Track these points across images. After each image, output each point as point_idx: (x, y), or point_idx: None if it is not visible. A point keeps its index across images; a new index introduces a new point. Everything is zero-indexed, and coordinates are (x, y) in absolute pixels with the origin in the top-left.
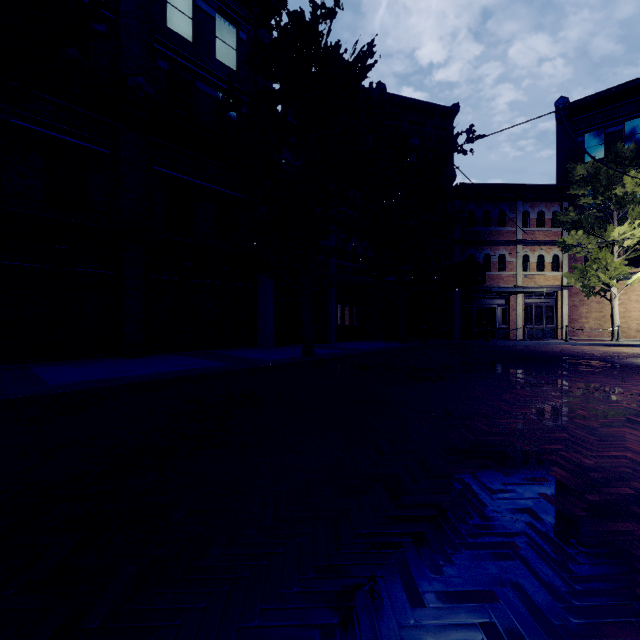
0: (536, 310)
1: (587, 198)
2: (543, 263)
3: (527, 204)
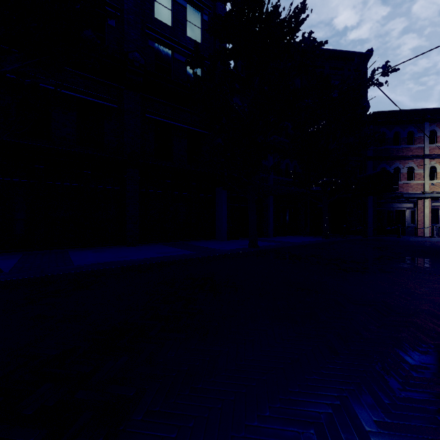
0: None
1: None
2: None
3: (434, 124)
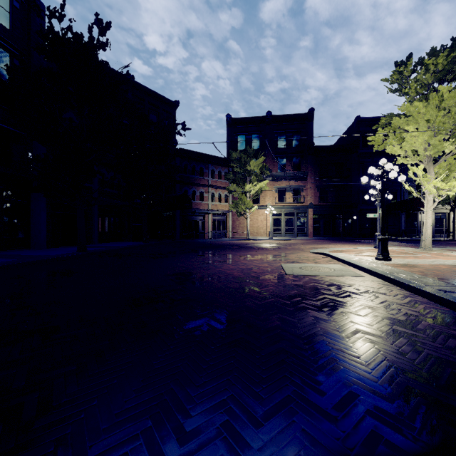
0: (218, 223)
1: (237, 168)
2: (221, 198)
3: (213, 166)
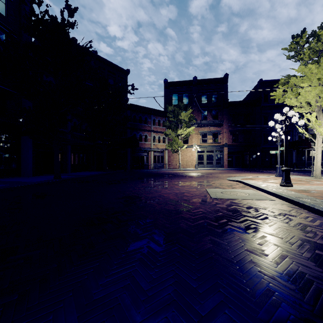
0: (158, 157)
1: (172, 118)
2: (160, 140)
3: (155, 116)
